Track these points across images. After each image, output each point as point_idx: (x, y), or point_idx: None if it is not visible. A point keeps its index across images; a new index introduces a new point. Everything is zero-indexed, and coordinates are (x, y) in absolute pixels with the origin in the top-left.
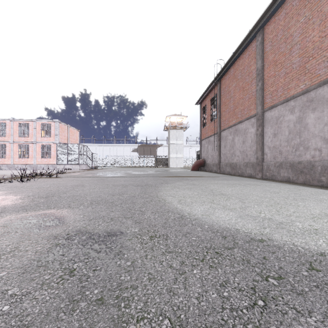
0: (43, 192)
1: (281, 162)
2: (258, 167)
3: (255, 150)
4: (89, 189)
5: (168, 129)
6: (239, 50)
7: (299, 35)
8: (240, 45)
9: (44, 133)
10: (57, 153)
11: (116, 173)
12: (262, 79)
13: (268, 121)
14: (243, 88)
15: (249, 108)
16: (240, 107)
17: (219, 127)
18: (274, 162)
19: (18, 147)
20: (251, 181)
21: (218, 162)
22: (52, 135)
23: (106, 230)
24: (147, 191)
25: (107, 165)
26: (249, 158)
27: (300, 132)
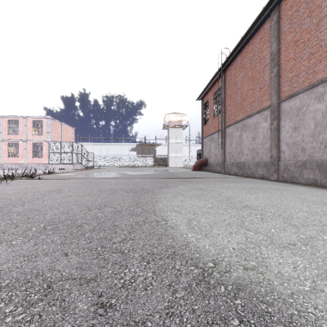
0: None
1: (304, 161)
2: (273, 167)
3: (268, 148)
4: (64, 197)
5: (167, 128)
6: (248, 35)
7: None
8: (250, 27)
9: (36, 130)
10: (49, 152)
11: (109, 174)
12: (278, 64)
13: (286, 113)
14: (252, 77)
15: (260, 99)
16: (249, 99)
17: (223, 123)
18: (295, 161)
19: (7, 145)
20: (268, 184)
21: (222, 161)
22: (44, 132)
23: None
24: (141, 201)
25: (105, 164)
26: (260, 156)
27: None
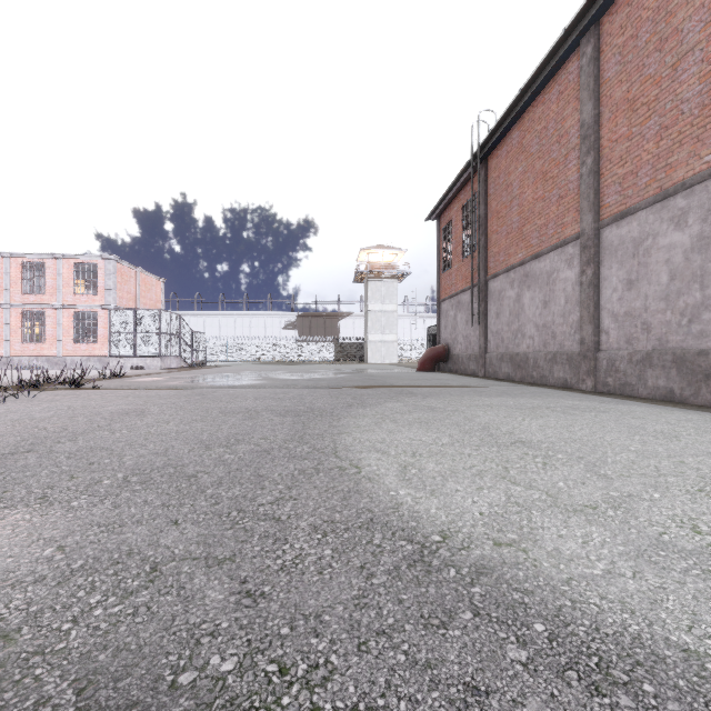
0: (14, 437)
1: (647, 352)
2: (585, 364)
3: (576, 323)
4: (153, 424)
5: (365, 279)
6: (534, 84)
7: (701, 26)
8: (538, 69)
9: (82, 285)
10: (111, 331)
11: (241, 379)
12: (596, 148)
13: (612, 251)
14: (544, 174)
15: (560, 221)
16: (536, 220)
17: (483, 270)
18: (630, 352)
19: (22, 317)
20: (573, 398)
21: (481, 351)
22: (99, 289)
23: (89, 667)
24: (309, 431)
25: (229, 358)
26: (560, 341)
27: (704, 276)
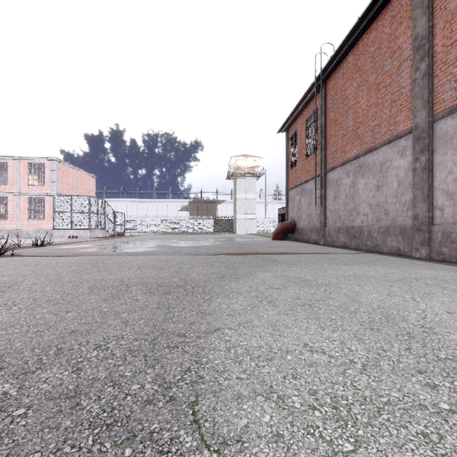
0: None
1: None
2: (419, 236)
3: (409, 202)
4: None
5: (234, 177)
6: (370, 13)
7: None
8: None
9: (33, 179)
10: (54, 211)
11: (141, 246)
12: (430, 55)
13: (447, 139)
14: (377, 85)
15: (392, 120)
16: (369, 122)
17: (322, 164)
18: None
19: None
20: (423, 267)
21: (321, 225)
22: (46, 181)
23: None
24: (170, 327)
25: (143, 230)
26: (392, 217)
27: None
